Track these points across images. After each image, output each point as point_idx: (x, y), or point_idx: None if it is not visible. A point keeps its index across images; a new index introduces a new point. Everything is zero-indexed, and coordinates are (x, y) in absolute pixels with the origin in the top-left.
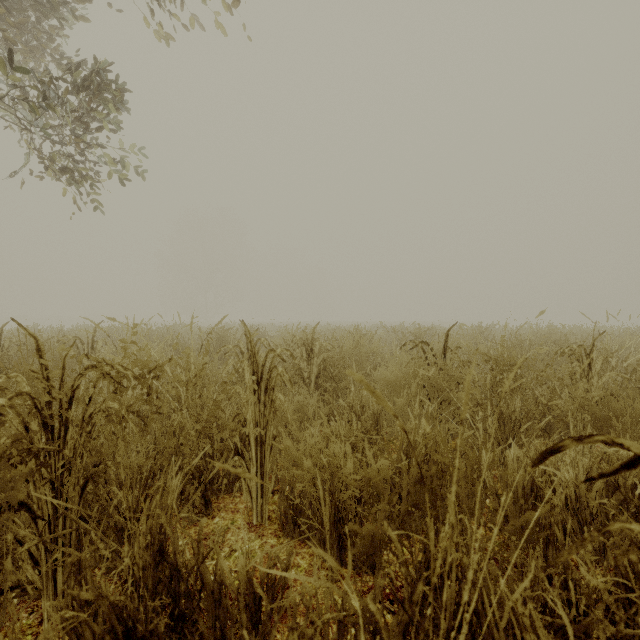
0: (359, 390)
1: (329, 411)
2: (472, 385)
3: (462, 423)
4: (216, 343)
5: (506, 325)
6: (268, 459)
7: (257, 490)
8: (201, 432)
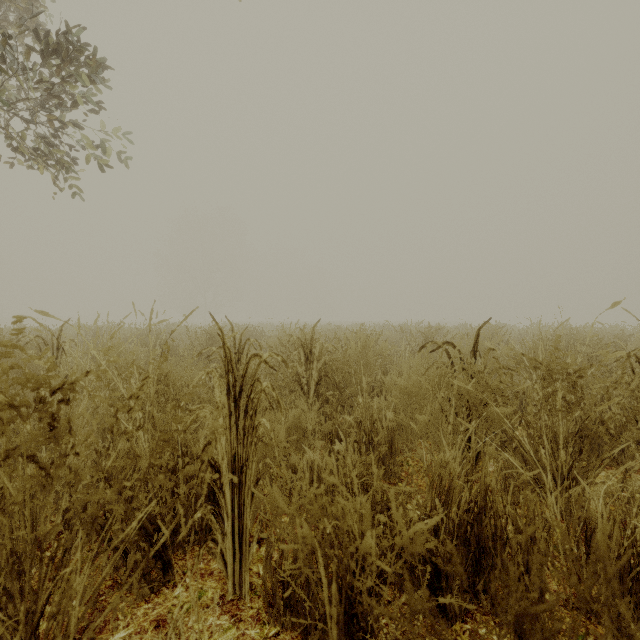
0: (368, 402)
1: (332, 427)
2: (516, 398)
3: (501, 446)
4: (206, 344)
5: (545, 323)
6: (249, 509)
7: (234, 550)
8: (141, 482)
